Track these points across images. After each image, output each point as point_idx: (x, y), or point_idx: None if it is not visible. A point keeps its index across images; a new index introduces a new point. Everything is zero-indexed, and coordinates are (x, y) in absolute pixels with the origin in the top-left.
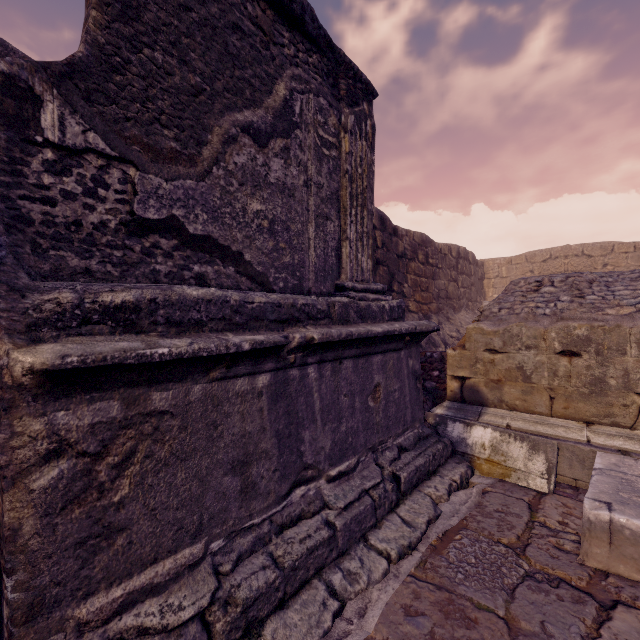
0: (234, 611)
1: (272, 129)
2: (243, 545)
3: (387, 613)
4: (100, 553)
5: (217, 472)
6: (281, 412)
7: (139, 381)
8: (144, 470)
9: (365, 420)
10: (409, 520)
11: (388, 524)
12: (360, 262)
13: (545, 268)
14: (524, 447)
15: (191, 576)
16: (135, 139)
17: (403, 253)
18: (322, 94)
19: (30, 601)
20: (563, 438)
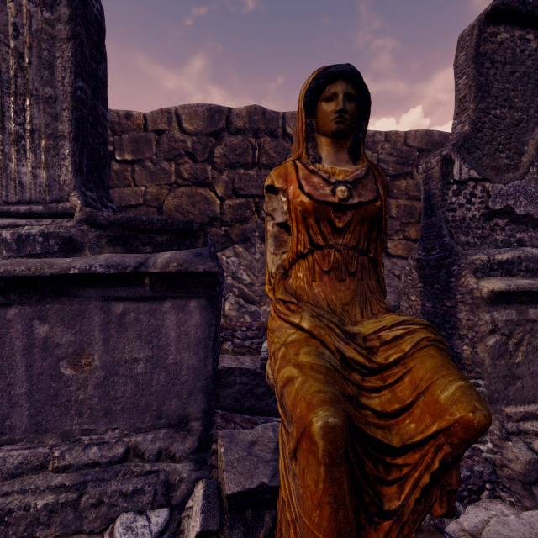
0: None
1: None
2: None
3: None
4: (510, 386)
5: None
6: None
7: (524, 301)
8: (527, 350)
9: None
10: None
11: None
12: None
13: None
14: None
15: None
16: (487, 165)
17: None
18: None
19: (488, 395)
20: None
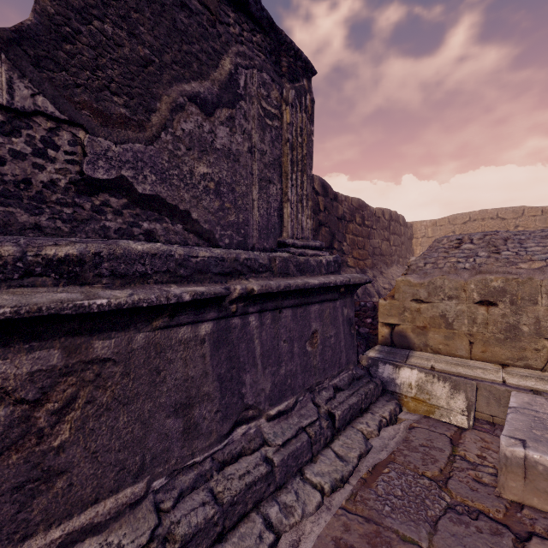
0: (172, 547)
1: (218, 100)
2: (185, 482)
3: (318, 546)
4: (39, 496)
5: (160, 415)
6: (223, 357)
7: (80, 330)
8: (85, 415)
9: (303, 363)
10: (342, 454)
11: (323, 458)
12: (300, 221)
13: (465, 229)
14: (446, 387)
15: (132, 514)
16: (85, 104)
17: (342, 216)
18: (265, 70)
19: None
20: (481, 379)
